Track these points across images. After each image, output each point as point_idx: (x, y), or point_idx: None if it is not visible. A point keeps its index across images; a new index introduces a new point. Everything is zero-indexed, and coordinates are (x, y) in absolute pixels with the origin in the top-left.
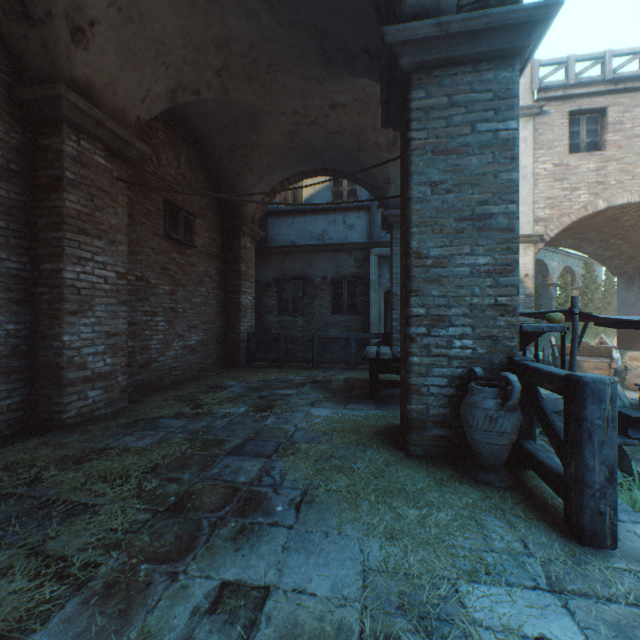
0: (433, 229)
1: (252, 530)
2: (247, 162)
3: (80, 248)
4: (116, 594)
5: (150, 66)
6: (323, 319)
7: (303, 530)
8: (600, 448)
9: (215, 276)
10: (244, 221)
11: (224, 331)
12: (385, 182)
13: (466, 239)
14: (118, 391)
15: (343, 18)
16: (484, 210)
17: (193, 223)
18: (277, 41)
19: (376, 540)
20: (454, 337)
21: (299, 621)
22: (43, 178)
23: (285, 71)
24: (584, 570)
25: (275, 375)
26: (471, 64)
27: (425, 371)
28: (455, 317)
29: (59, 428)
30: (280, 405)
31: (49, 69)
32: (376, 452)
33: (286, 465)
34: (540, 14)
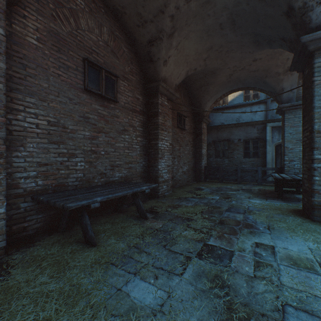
0: None
1: (255, 232)
2: (207, 91)
3: (161, 135)
4: (222, 238)
5: (182, 65)
6: (238, 160)
7: (275, 235)
8: None
9: (191, 141)
10: (204, 116)
11: (194, 165)
12: (280, 90)
13: None
14: (169, 187)
15: (271, 28)
16: None
17: (185, 120)
18: (233, 42)
19: (310, 242)
20: None
21: (290, 254)
22: (151, 112)
23: (233, 52)
24: None
25: (220, 185)
26: None
27: None
28: None
29: (157, 197)
30: (233, 197)
31: (155, 76)
32: (294, 218)
33: (253, 217)
34: None
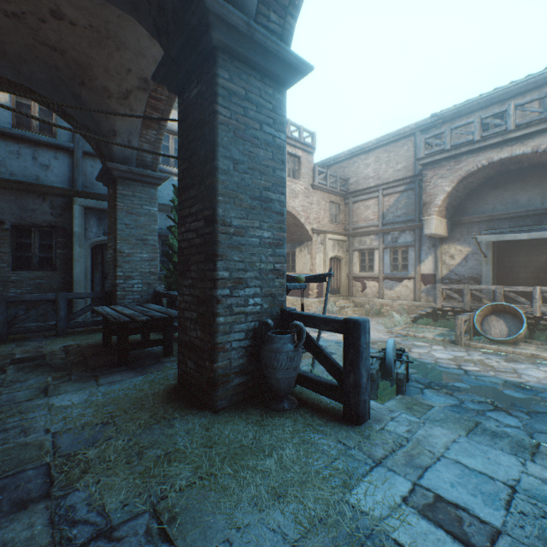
0: (235, 201)
1: None
2: None
3: None
4: None
5: None
6: None
7: None
8: (365, 362)
9: None
10: None
11: None
12: (111, 132)
13: (257, 215)
14: None
15: None
16: (268, 195)
17: None
18: None
19: (272, 509)
20: (249, 296)
21: None
22: None
23: None
24: (374, 440)
25: None
26: (260, 74)
27: (229, 329)
28: (250, 279)
29: None
30: None
31: None
32: (184, 421)
33: (92, 492)
34: (303, 68)
